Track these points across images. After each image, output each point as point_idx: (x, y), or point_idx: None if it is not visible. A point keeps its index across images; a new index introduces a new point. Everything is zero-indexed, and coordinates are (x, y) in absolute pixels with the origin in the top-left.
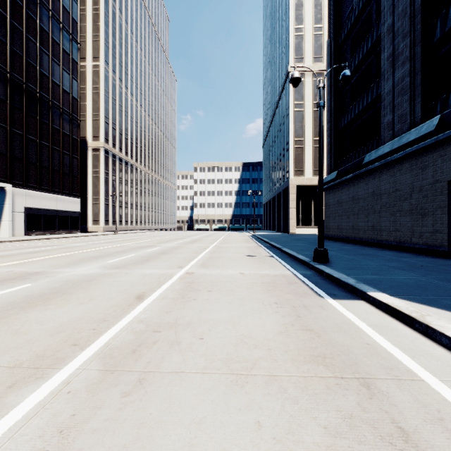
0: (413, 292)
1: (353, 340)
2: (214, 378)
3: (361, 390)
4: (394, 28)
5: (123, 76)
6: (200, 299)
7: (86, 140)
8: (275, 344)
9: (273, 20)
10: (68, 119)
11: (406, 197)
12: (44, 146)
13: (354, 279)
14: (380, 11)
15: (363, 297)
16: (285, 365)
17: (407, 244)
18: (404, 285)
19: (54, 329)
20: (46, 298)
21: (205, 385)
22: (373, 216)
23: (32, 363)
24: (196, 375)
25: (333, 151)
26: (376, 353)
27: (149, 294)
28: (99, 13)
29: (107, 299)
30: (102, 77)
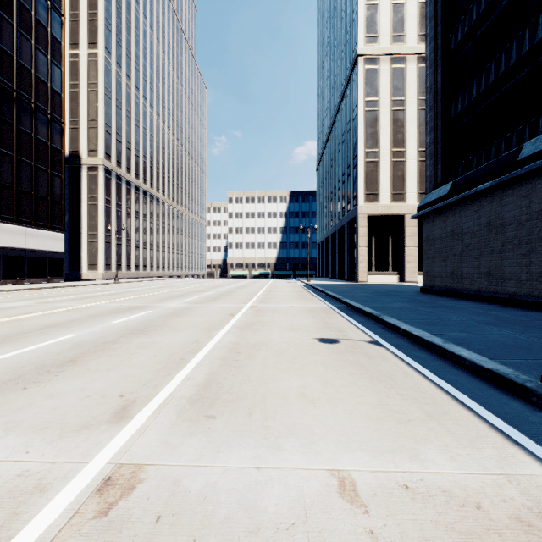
0: None
1: None
2: None
3: None
4: None
5: (132, 72)
6: None
7: (79, 155)
8: None
9: None
10: (46, 120)
11: None
12: (5, 155)
13: None
14: None
15: None
16: None
17: None
18: None
19: None
20: None
21: None
22: None
23: None
24: None
25: (441, 152)
26: None
27: None
28: None
29: None
30: (101, 70)
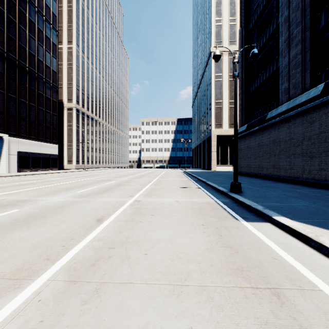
0: (307, 216)
1: (263, 255)
2: (155, 288)
3: (273, 298)
4: (289, 19)
5: (90, 55)
6: (145, 221)
7: (62, 102)
8: (203, 258)
9: (200, 14)
10: (49, 86)
11: (298, 144)
12: (32, 106)
13: (261, 206)
14: (279, 6)
15: (269, 220)
16: (212, 277)
17: (299, 178)
18: (299, 211)
19: (32, 246)
20: (29, 221)
21: (148, 294)
22: (273, 158)
23: (13, 275)
24: (142, 285)
25: (244, 110)
26: (282, 266)
27: (106, 217)
28: (72, 9)
29: (75, 222)
30: (74, 56)
